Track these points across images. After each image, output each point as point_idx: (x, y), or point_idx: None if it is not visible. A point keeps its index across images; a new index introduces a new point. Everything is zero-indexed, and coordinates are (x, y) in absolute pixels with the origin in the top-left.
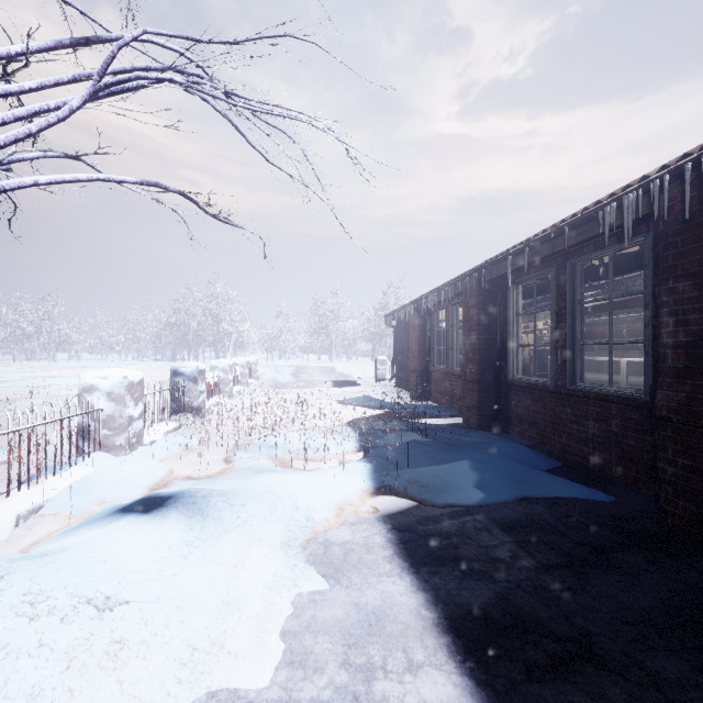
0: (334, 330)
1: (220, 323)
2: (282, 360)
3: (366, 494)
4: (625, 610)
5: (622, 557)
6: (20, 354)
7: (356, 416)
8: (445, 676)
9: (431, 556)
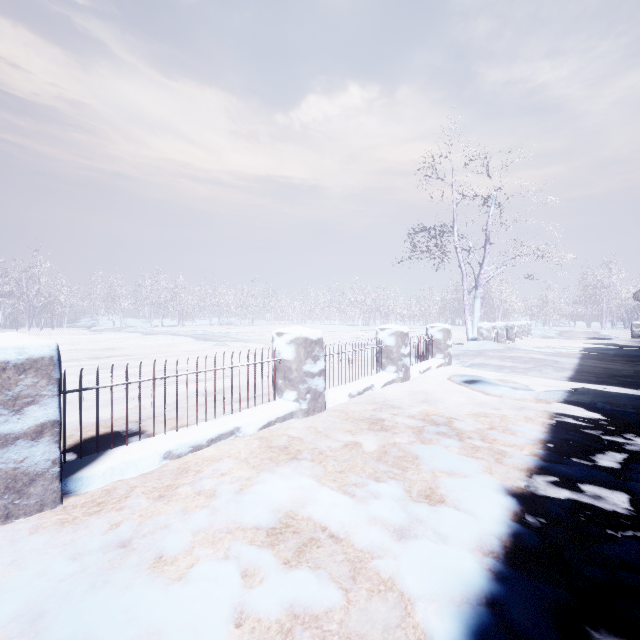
0: (604, 298)
1: (490, 298)
2: (546, 327)
3: (578, 352)
4: (621, 357)
5: (637, 357)
6: (369, 321)
7: (591, 346)
8: (578, 354)
9: (588, 354)
